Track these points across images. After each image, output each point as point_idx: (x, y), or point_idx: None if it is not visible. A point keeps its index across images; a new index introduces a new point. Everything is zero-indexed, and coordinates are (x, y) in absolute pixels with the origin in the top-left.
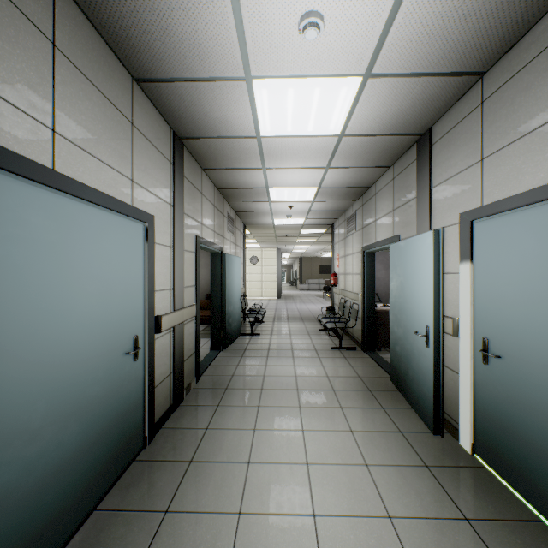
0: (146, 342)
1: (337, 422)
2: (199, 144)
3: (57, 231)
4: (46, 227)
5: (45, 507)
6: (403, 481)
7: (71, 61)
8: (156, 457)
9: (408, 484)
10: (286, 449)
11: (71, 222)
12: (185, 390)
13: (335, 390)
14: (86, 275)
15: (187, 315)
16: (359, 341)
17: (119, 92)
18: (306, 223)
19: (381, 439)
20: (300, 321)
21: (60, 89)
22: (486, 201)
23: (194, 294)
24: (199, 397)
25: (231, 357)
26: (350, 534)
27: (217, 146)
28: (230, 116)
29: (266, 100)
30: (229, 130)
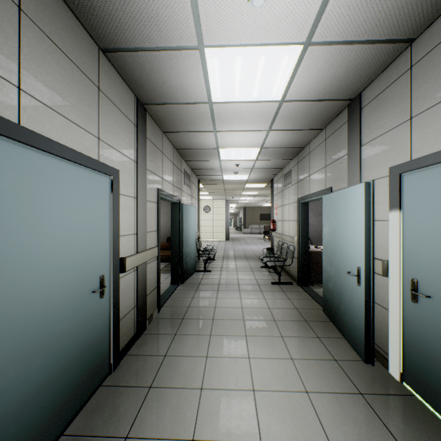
0: (112, 280)
1: (279, 350)
2: (160, 109)
3: (23, 182)
4: (11, 177)
5: (10, 440)
6: (341, 409)
7: (38, 25)
8: (120, 383)
9: (346, 411)
10: (234, 375)
11: (37, 173)
12: (147, 320)
13: (276, 321)
14: (53, 222)
15: (150, 256)
16: (294, 277)
17: (86, 59)
18: (250, 179)
19: (318, 367)
20: (244, 259)
21: (26, 50)
22: (415, 156)
23: (156, 238)
24: (159, 326)
25: (187, 290)
26: None
27: (175, 112)
28: (186, 84)
29: (217, 68)
30: (185, 97)
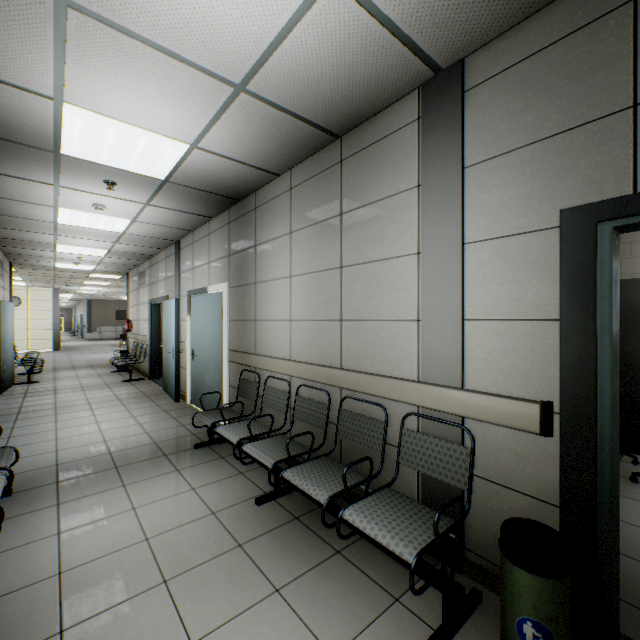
0: None
1: (120, 409)
2: None
3: None
4: None
5: None
6: (152, 416)
7: None
8: None
9: (154, 416)
10: (83, 422)
11: None
12: None
13: (121, 399)
14: None
15: None
16: (148, 373)
17: None
18: (98, 270)
19: (146, 409)
20: (90, 368)
21: None
22: (194, 288)
23: None
24: None
25: (12, 399)
26: (120, 430)
27: (13, 220)
28: (35, 213)
29: (68, 214)
30: (30, 217)
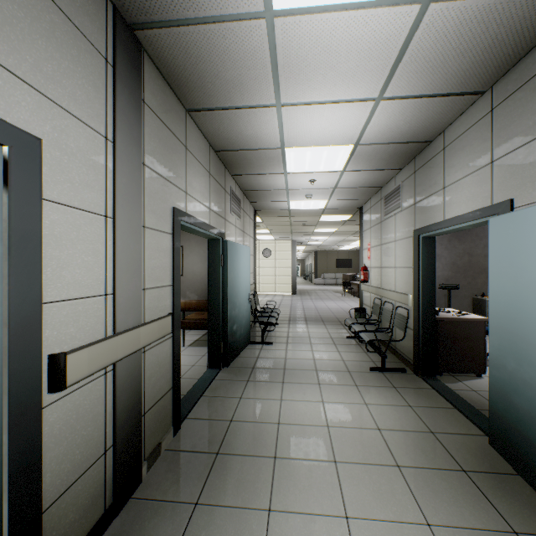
0: (5, 424)
1: None
2: (168, 44)
3: None
4: None
5: None
6: None
7: None
8: None
9: None
10: None
11: None
12: (146, 462)
13: (401, 468)
14: None
15: (151, 336)
16: (407, 358)
17: None
18: (329, 207)
19: None
20: (320, 324)
21: None
22: None
23: (170, 299)
24: (168, 476)
25: (233, 381)
26: None
27: (200, 50)
28: None
29: None
30: None
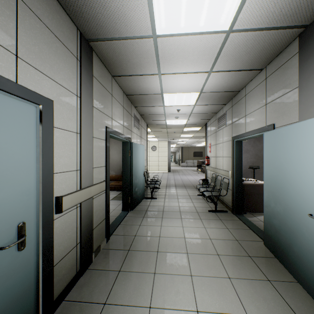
0: (40, 225)
1: (230, 300)
2: (105, 47)
3: None
4: None
5: None
6: None
7: None
8: None
9: None
10: None
11: None
12: (94, 253)
13: (219, 255)
14: None
15: (96, 191)
16: (228, 205)
17: None
18: (188, 123)
19: None
20: (183, 188)
21: None
22: None
23: (104, 173)
24: (105, 260)
25: (136, 217)
26: None
27: (120, 50)
28: (127, 8)
29: None
30: (128, 28)
